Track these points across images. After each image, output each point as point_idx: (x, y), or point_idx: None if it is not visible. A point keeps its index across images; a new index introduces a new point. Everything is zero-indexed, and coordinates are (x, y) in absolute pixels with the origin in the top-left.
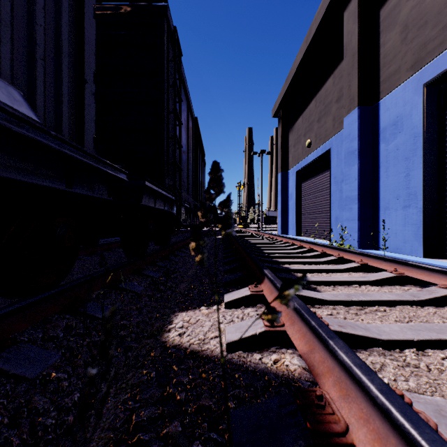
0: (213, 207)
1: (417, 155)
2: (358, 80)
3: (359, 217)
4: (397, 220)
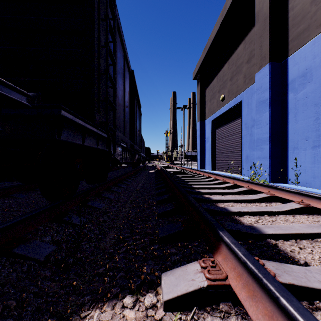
0: (147, 148)
1: None
2: (269, 40)
3: (270, 156)
4: (306, 158)
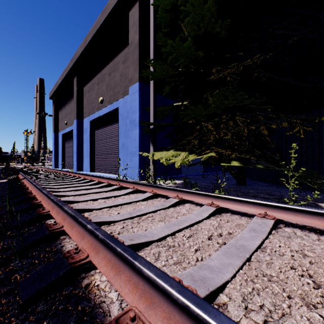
0: None
1: (89, 141)
2: (77, 109)
3: (77, 160)
4: (86, 161)
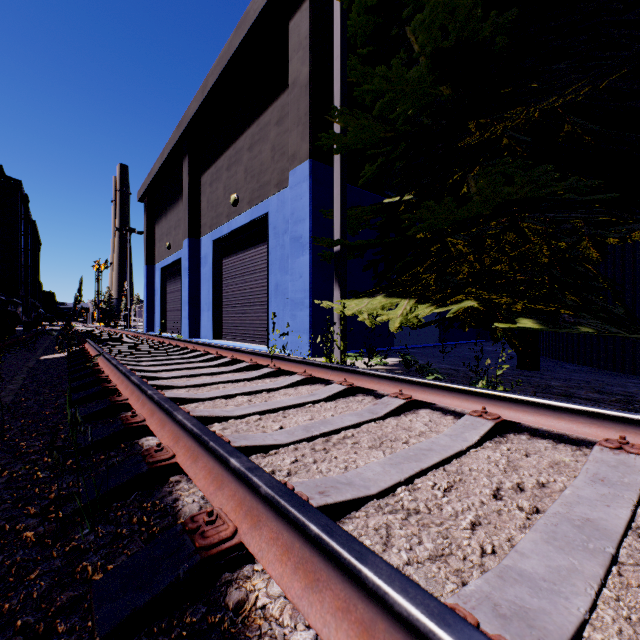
0: (48, 294)
1: (211, 280)
2: (189, 219)
3: (189, 316)
4: (206, 318)
